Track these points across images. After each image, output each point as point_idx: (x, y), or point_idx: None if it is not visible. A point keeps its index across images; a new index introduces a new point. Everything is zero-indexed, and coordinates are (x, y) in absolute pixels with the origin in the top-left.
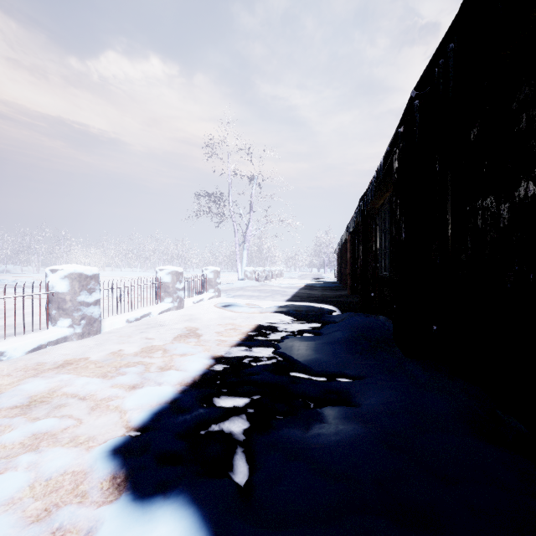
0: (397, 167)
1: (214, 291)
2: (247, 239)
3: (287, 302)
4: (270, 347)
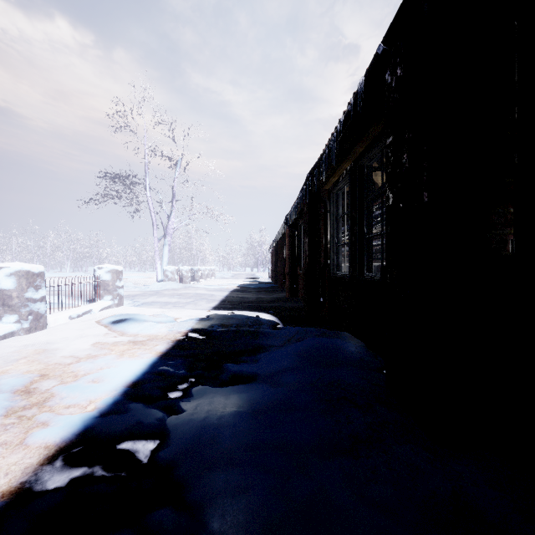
0: (402, 74)
1: (112, 297)
2: (169, 233)
3: (213, 311)
4: (153, 436)
